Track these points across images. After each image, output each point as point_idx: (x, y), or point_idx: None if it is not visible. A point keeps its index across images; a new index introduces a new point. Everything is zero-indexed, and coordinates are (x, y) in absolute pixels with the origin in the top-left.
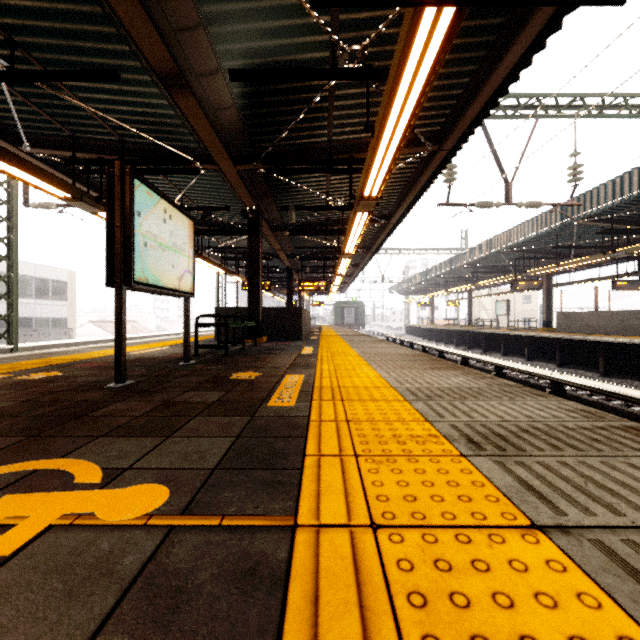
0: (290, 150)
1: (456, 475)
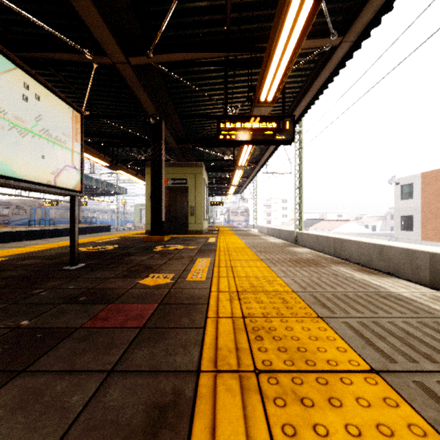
0: None
1: (12, 250)
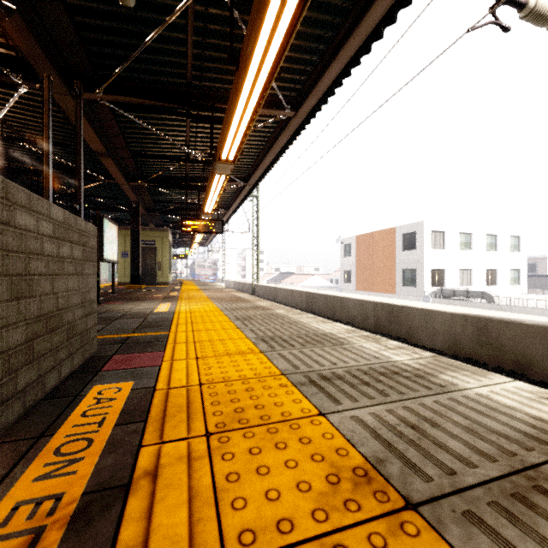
0: None
1: None
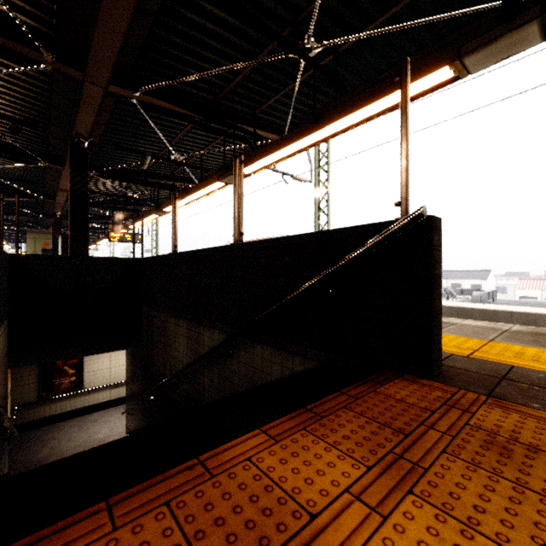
0: (12, 146)
1: None
